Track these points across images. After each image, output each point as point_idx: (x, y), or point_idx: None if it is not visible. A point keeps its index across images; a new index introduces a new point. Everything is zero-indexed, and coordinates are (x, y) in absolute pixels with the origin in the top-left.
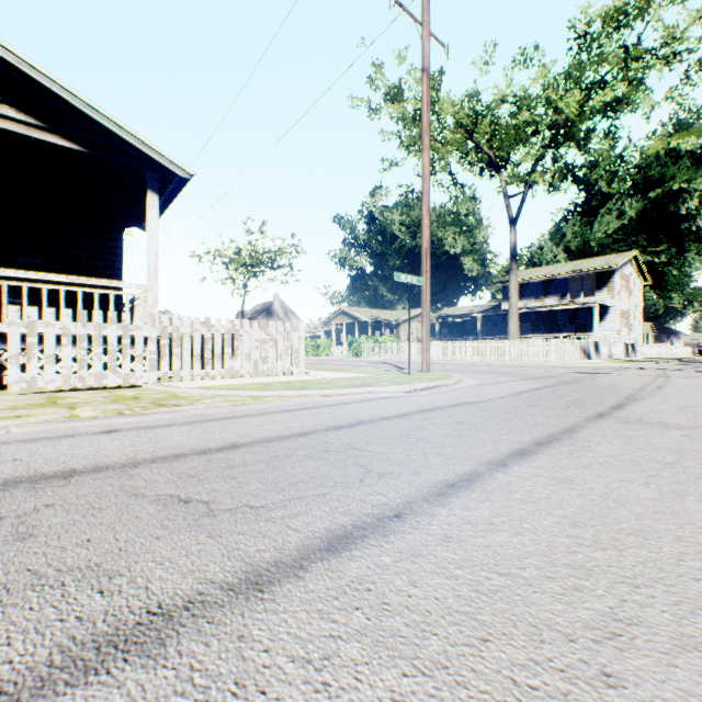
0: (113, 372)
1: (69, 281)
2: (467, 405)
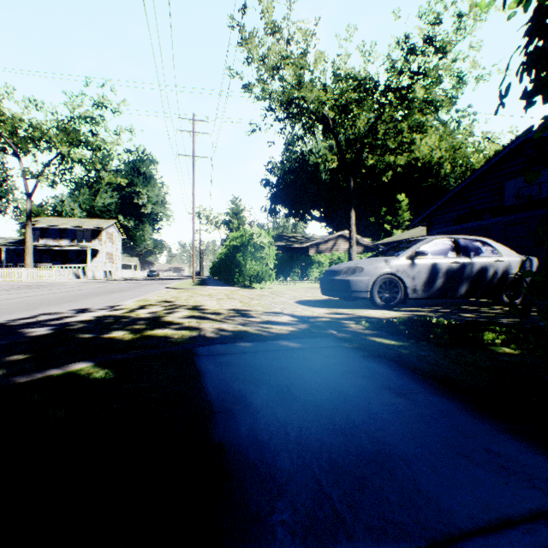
0: None
1: None
2: None
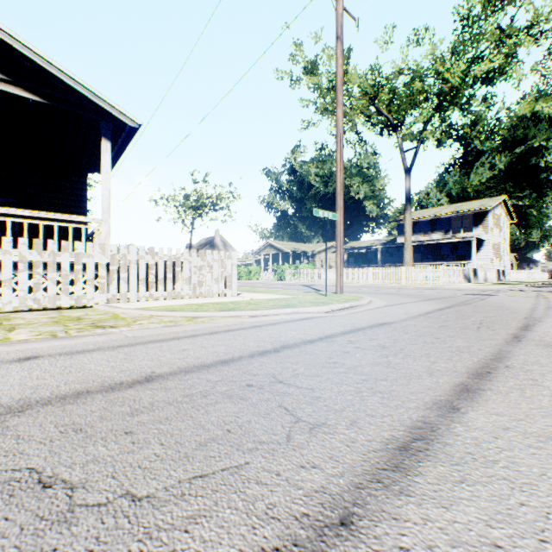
0: (66, 294)
1: (31, 215)
2: (385, 326)
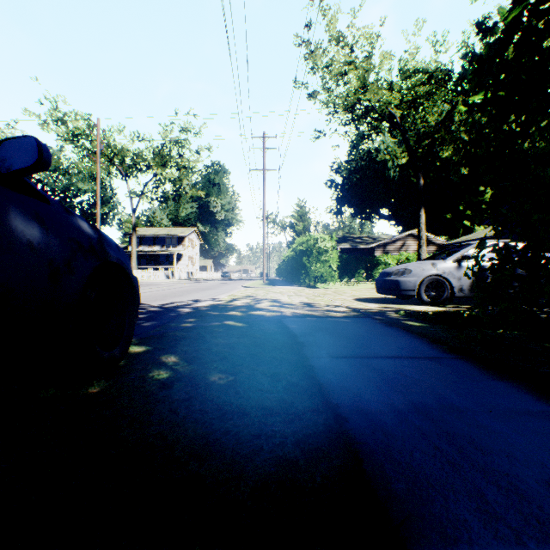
0: None
1: None
2: None
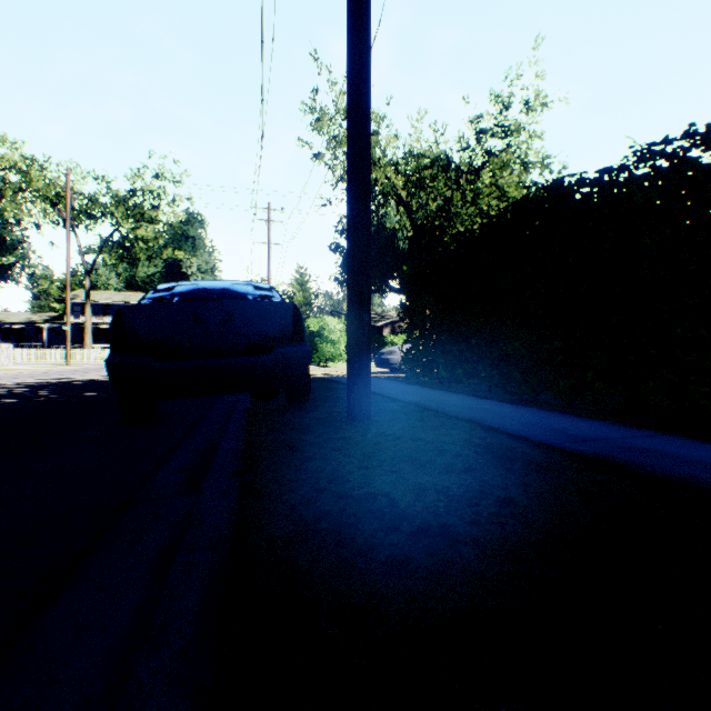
0: None
1: None
2: None
